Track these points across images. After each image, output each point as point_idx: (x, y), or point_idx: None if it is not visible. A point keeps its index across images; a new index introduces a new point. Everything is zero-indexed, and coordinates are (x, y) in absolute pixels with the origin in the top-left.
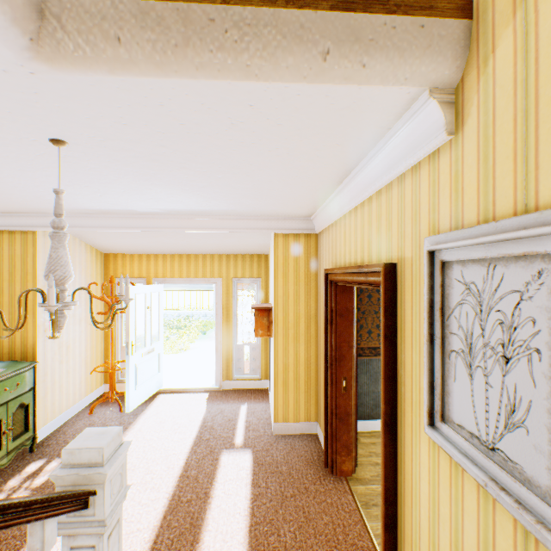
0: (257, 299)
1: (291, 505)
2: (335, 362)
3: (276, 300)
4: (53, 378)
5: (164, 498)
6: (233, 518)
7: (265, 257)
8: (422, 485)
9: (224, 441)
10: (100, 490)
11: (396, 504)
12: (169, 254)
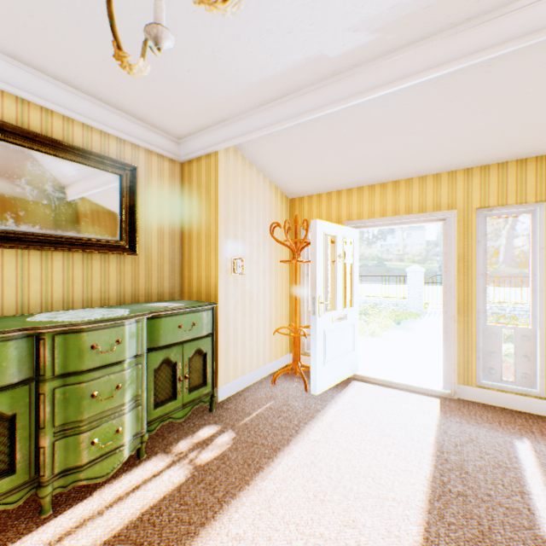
0: (533, 244)
1: None
2: None
3: None
4: (235, 330)
5: None
6: None
7: None
8: None
9: (507, 518)
10: None
11: None
12: (365, 186)
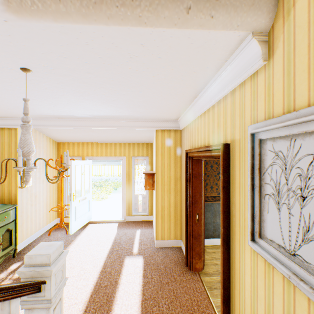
0: (146, 168)
1: (166, 289)
2: (192, 204)
3: (157, 168)
4: (27, 214)
5: (91, 284)
6: (132, 296)
7: (151, 144)
8: (246, 277)
9: (126, 251)
10: (48, 280)
11: (229, 288)
12: (95, 142)
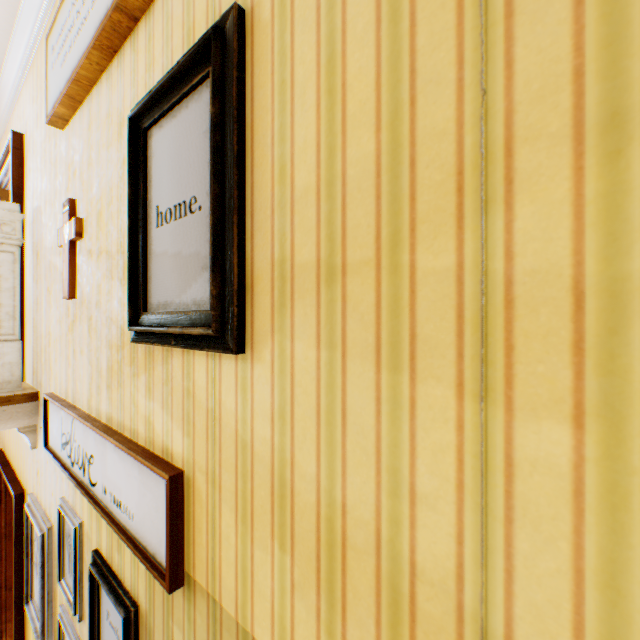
0: None
1: None
2: (7, 537)
3: None
4: None
5: None
6: None
7: None
8: (32, 633)
9: None
10: None
11: None
12: None
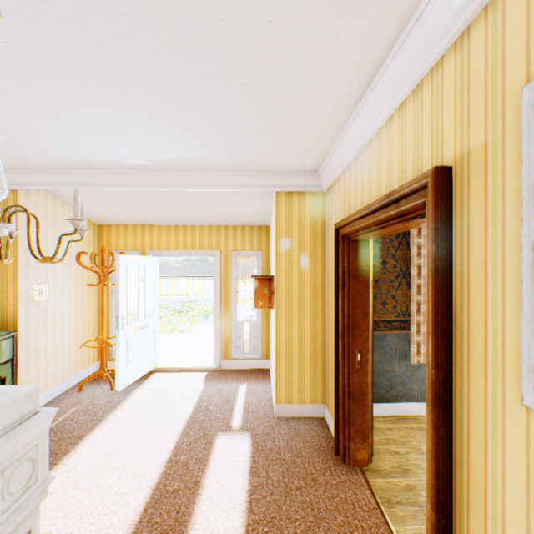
0: (258, 273)
1: (296, 500)
2: (347, 331)
3: (278, 266)
4: (38, 351)
5: (146, 486)
6: (227, 514)
7: (266, 229)
8: (510, 489)
9: (220, 423)
10: None
11: (451, 511)
12: (164, 225)
